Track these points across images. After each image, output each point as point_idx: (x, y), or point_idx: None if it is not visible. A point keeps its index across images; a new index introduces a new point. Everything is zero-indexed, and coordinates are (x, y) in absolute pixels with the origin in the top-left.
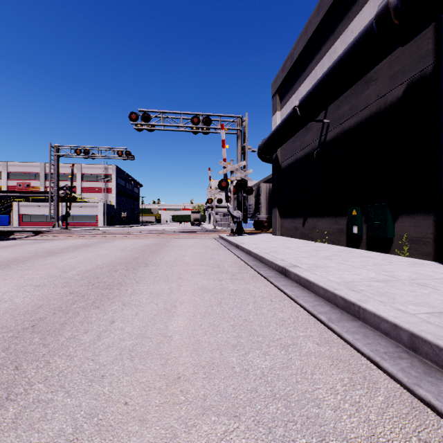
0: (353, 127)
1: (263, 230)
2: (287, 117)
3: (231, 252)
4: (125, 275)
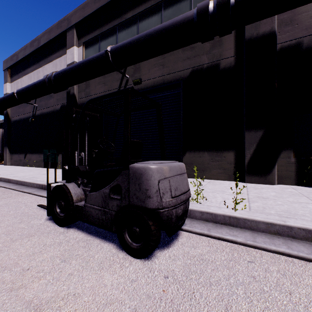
0: (46, 113)
1: None
2: (10, 95)
3: None
4: None
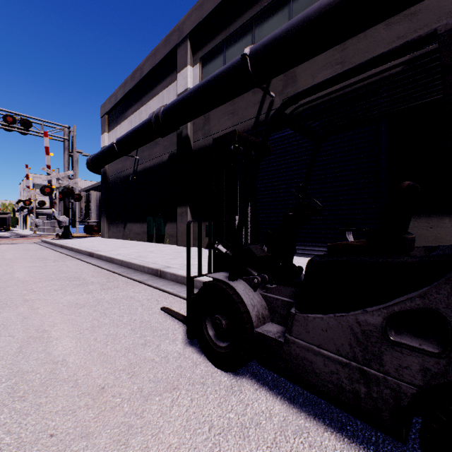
0: (150, 167)
1: (93, 234)
2: (109, 147)
3: (56, 251)
4: None
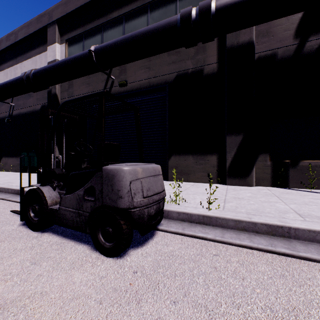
0: (25, 113)
1: None
2: None
3: None
4: None
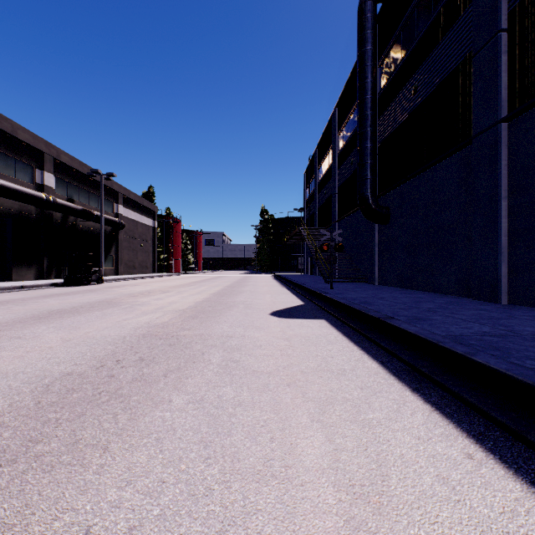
0: None
1: None
2: None
3: None
4: None
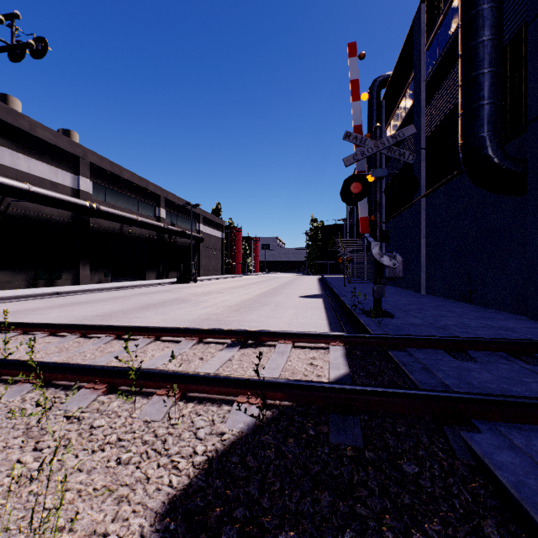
0: (36, 220)
1: None
2: (15, 186)
3: (75, 295)
4: (158, 291)
